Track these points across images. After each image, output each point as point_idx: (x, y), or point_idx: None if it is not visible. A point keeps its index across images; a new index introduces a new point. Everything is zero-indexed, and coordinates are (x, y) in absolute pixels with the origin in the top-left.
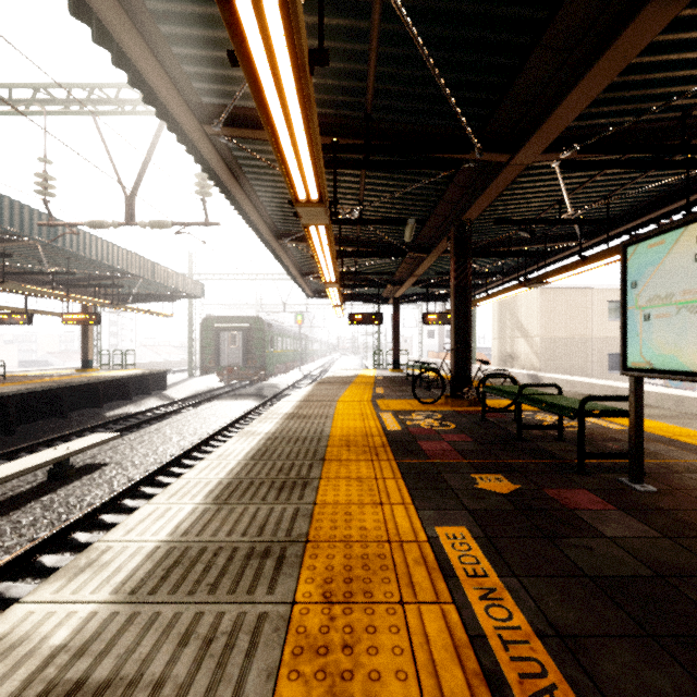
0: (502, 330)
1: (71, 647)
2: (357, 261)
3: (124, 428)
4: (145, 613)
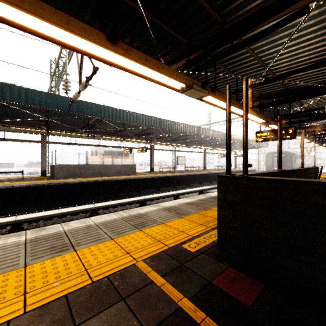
0: None
1: None
2: None
3: None
4: None
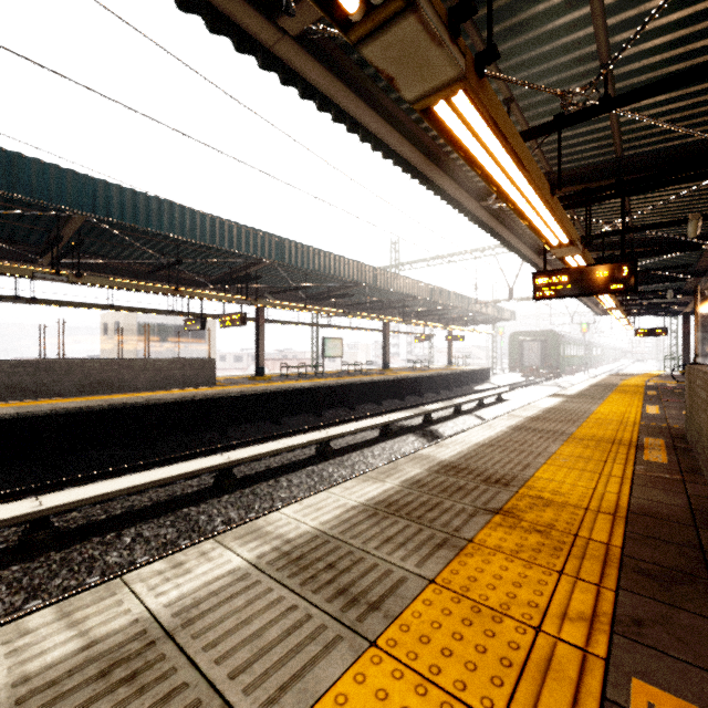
0: None
1: (581, 390)
2: None
3: None
4: (589, 390)
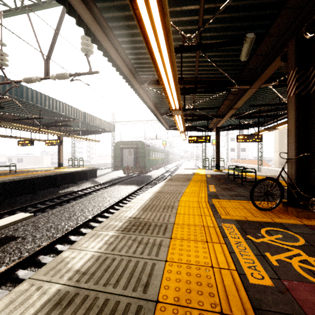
0: (282, 146)
1: None
2: (194, 102)
3: (58, 203)
4: None
